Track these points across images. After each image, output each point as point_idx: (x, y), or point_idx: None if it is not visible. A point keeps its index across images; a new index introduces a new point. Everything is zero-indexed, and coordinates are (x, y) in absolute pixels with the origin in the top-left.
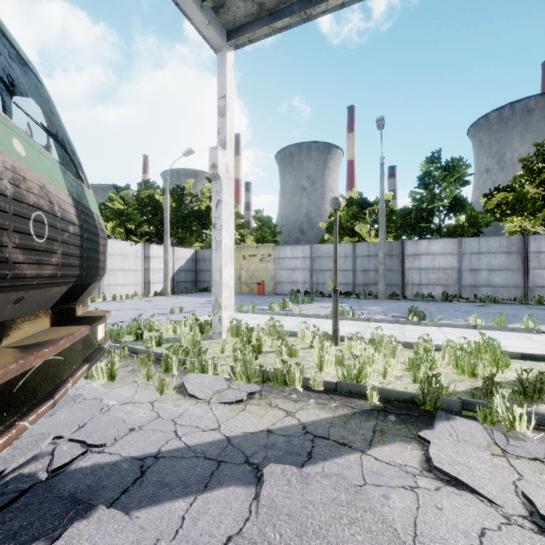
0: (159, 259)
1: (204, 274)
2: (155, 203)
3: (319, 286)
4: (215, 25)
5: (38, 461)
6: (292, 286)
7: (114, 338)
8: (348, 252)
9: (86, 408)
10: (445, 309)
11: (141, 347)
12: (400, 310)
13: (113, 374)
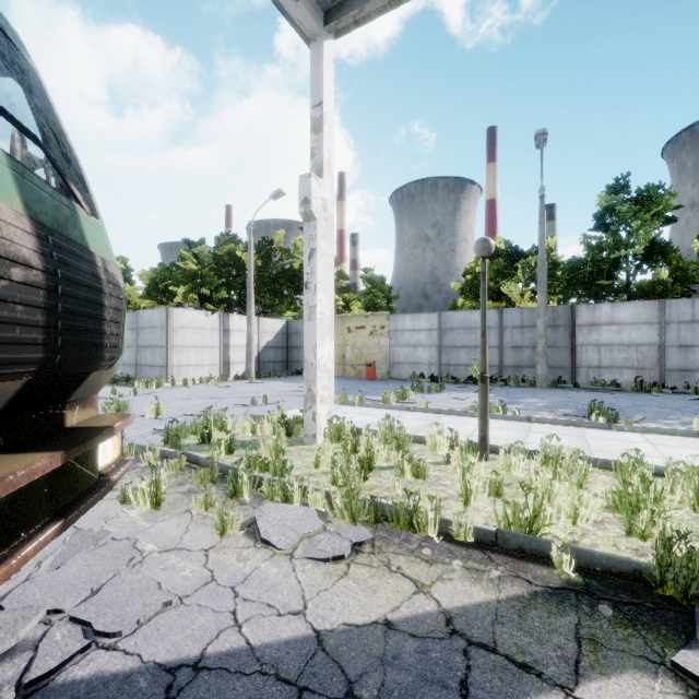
0: (241, 333)
1: (298, 352)
2: (236, 262)
3: (451, 369)
4: (307, 1)
5: (14, 658)
6: (413, 368)
7: (172, 440)
8: (492, 322)
9: (109, 556)
10: (643, 404)
11: (207, 453)
12: (573, 404)
13: (158, 499)
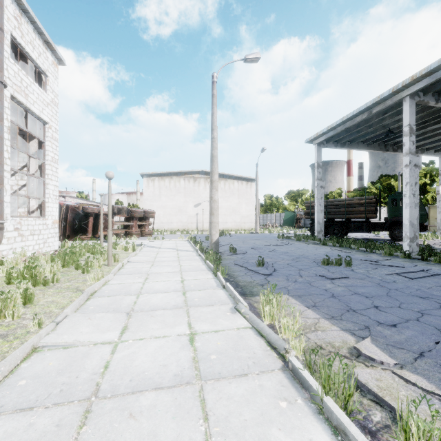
0: None
1: None
2: (389, 186)
3: None
4: (438, 154)
5: None
6: None
7: None
8: None
9: None
10: None
11: None
12: None
13: None
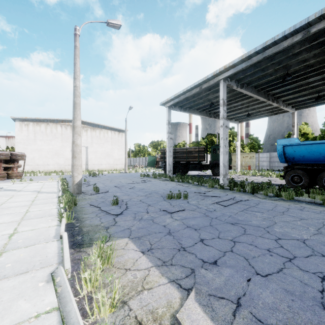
0: None
1: None
2: (212, 141)
3: (273, 167)
4: (236, 122)
5: None
6: (262, 167)
7: None
8: None
9: None
10: None
11: None
12: None
13: None
